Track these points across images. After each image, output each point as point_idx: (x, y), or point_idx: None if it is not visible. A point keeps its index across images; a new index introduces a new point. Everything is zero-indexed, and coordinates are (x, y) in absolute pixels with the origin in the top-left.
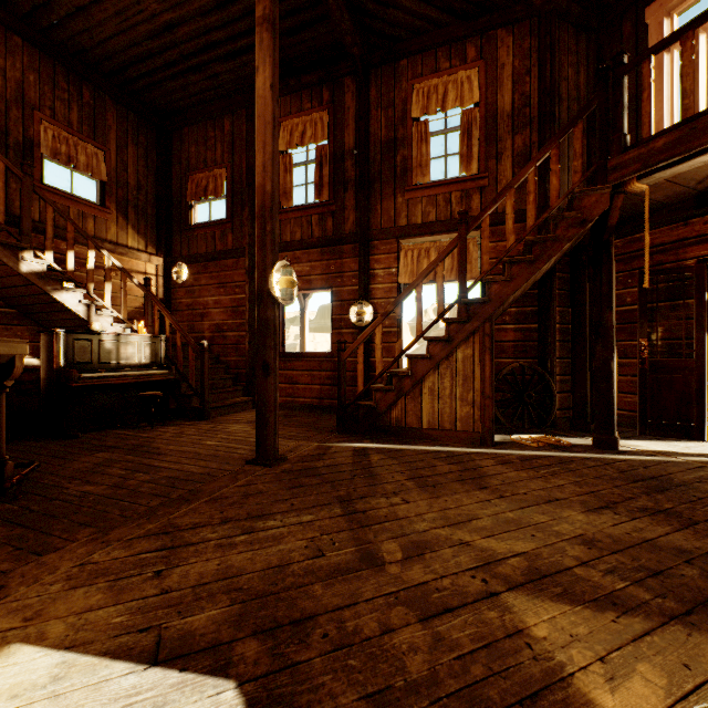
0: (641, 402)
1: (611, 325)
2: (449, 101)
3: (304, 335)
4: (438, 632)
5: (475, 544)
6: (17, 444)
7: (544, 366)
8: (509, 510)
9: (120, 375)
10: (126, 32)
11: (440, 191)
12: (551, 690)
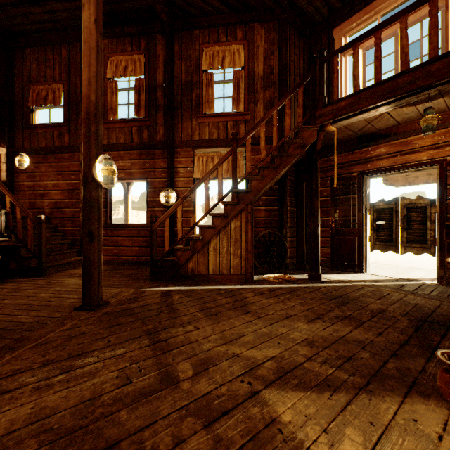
0: (331, 252)
1: (317, 208)
2: (226, 62)
3: (128, 212)
4: (218, 434)
5: (243, 355)
6: None
7: (281, 232)
8: (264, 327)
9: None
10: None
11: (221, 120)
12: None
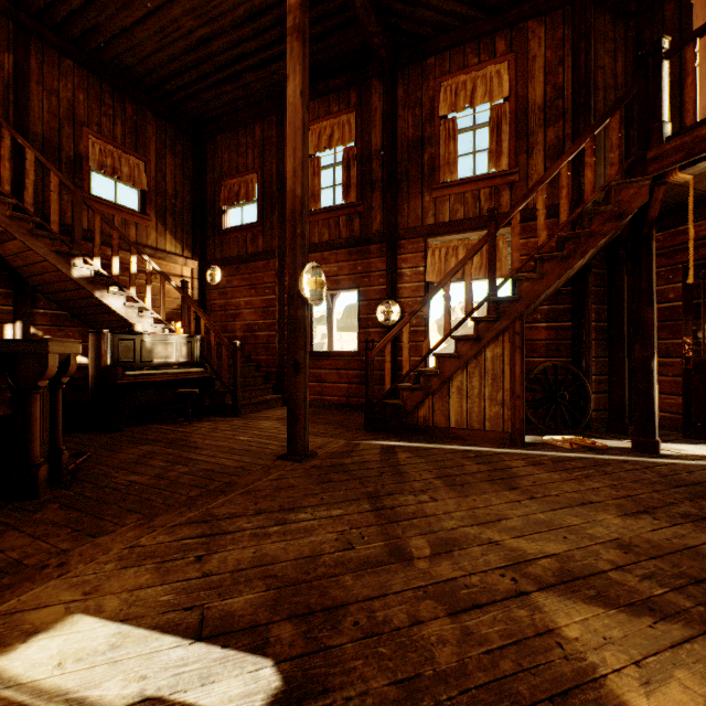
0: (685, 403)
1: (651, 323)
2: (478, 97)
3: (332, 335)
4: (467, 626)
5: (504, 544)
6: (69, 436)
7: (578, 366)
8: (540, 511)
9: (159, 373)
10: (165, 49)
11: (469, 189)
12: (582, 690)
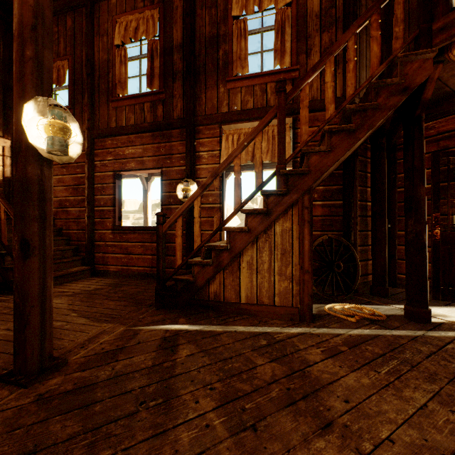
0: (434, 270)
1: (423, 199)
2: (265, 1)
3: (147, 212)
4: None
5: None
6: None
7: (348, 238)
8: None
9: None
10: None
11: (257, 82)
12: None
